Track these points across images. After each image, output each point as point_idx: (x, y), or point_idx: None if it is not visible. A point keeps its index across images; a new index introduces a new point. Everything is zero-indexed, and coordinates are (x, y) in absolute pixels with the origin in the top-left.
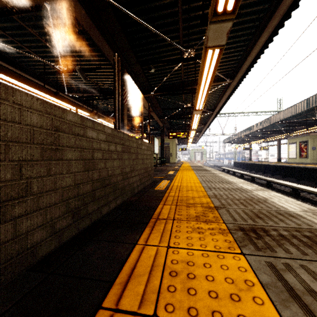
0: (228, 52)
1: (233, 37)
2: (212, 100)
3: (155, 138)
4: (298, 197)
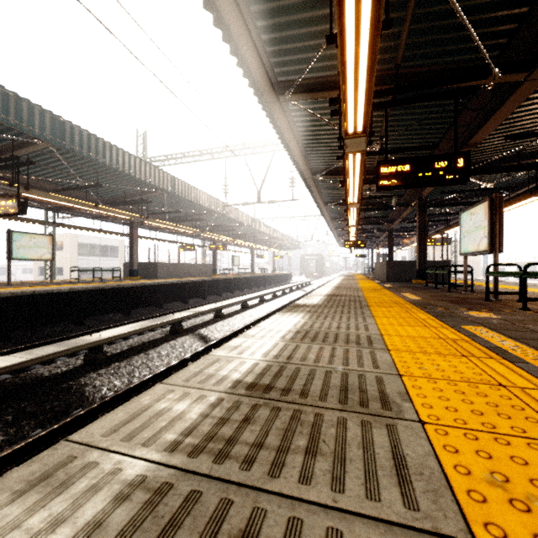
0: (330, 180)
1: (332, 185)
2: (307, 119)
3: (465, 213)
4: (233, 314)
